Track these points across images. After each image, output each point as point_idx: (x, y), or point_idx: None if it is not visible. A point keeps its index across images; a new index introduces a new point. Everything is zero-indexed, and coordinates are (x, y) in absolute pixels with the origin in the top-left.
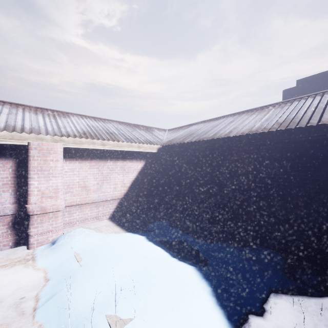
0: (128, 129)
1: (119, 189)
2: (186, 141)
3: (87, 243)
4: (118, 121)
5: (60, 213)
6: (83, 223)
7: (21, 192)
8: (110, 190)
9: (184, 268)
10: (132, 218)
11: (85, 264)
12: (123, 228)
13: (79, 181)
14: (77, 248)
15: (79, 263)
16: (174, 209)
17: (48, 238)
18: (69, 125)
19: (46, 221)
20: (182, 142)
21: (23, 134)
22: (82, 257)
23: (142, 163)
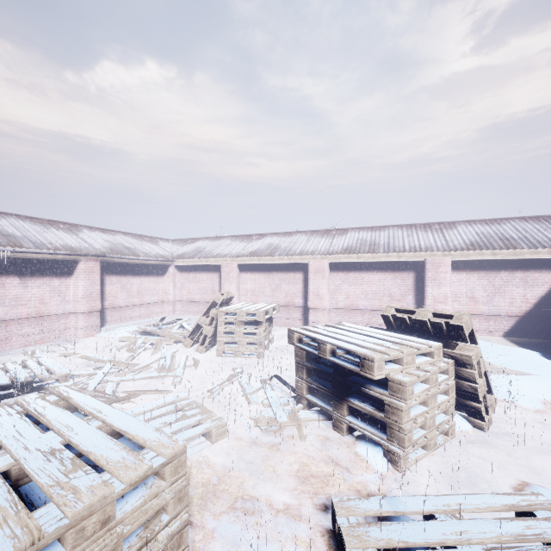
0: (539, 228)
1: (518, 305)
2: None
3: None
4: (522, 218)
5: None
6: None
7: (418, 296)
8: (504, 305)
9: None
10: (537, 342)
11: None
12: (517, 345)
13: (466, 291)
14: None
15: None
16: None
17: None
18: (456, 238)
19: None
20: None
21: (421, 253)
22: None
23: None
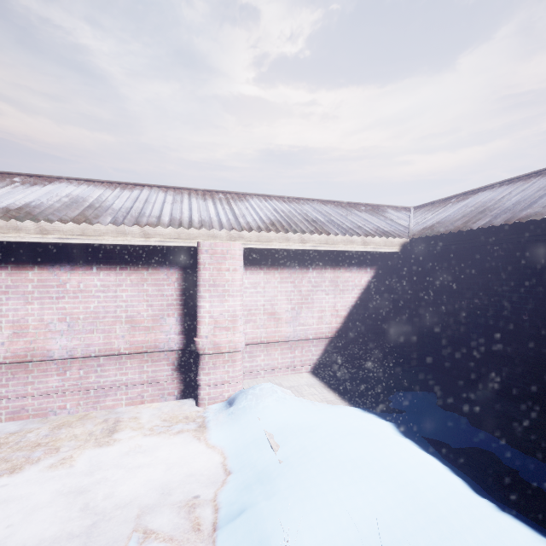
0: (340, 213)
1: (328, 321)
2: (475, 225)
3: (284, 416)
4: (320, 200)
5: (239, 356)
6: (271, 375)
7: (188, 317)
8: (312, 322)
9: (528, 542)
10: (353, 376)
11: (287, 461)
12: (340, 396)
13: (265, 303)
14: (268, 423)
15: (276, 454)
16: (438, 369)
17: (223, 392)
18: (249, 213)
19: (221, 365)
20: (464, 229)
21: (191, 230)
22: (279, 442)
23: (369, 273)
